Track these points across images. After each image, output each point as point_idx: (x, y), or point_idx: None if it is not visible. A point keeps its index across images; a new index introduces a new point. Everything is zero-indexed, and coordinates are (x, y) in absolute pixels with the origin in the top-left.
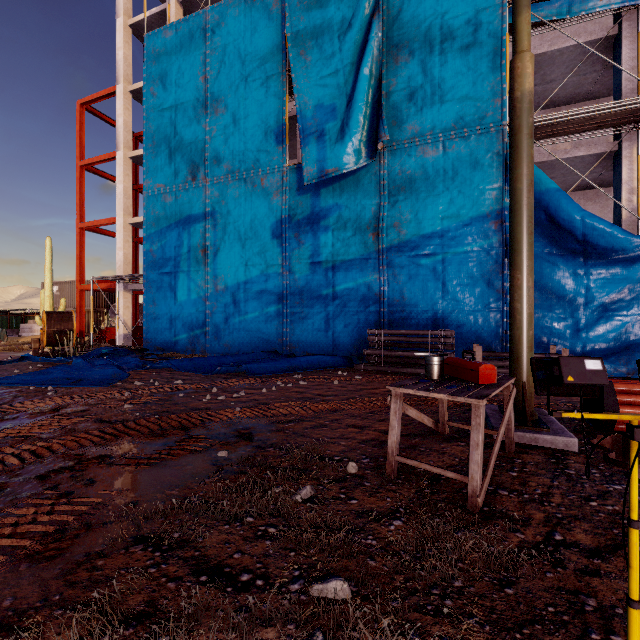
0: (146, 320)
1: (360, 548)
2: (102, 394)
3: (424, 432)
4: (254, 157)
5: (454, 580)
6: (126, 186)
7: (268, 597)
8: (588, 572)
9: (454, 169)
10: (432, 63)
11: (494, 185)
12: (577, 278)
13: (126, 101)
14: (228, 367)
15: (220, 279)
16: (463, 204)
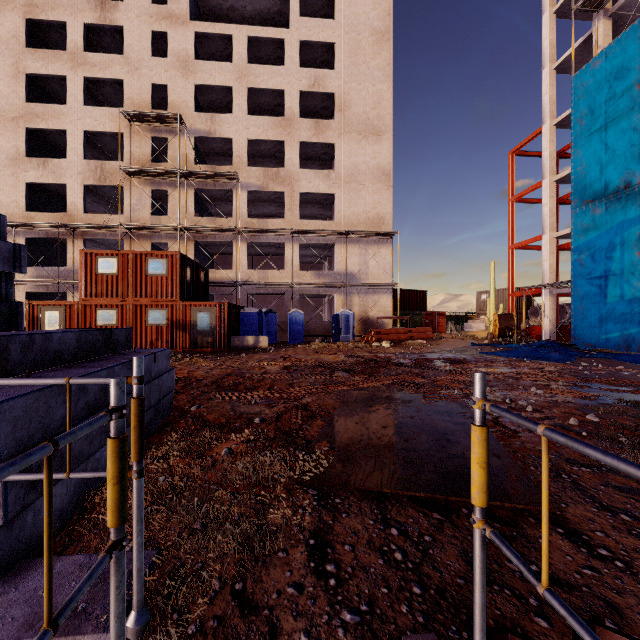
0: (573, 320)
1: None
2: (562, 366)
3: None
4: None
5: None
6: (550, 207)
7: None
8: None
9: None
10: None
11: None
12: None
13: (550, 135)
14: None
15: None
16: None
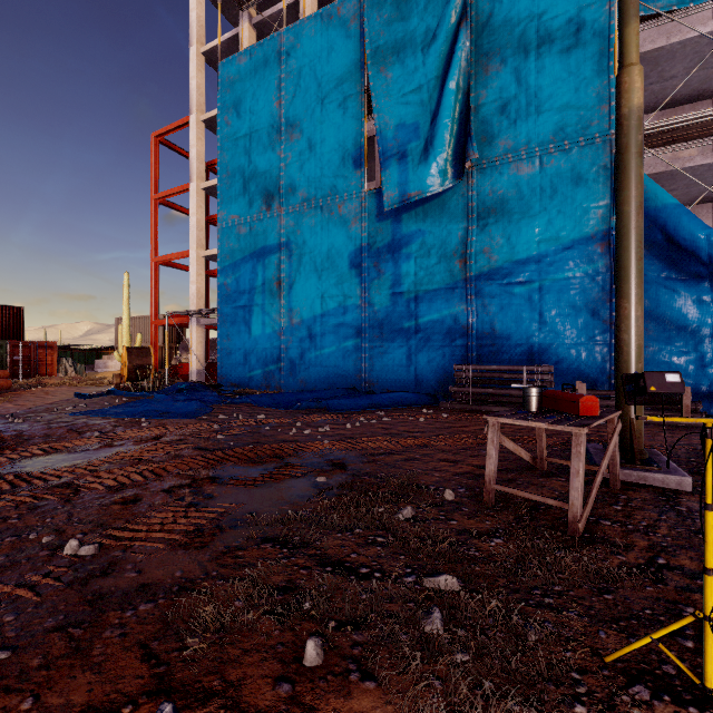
0: (220, 355)
1: (464, 557)
2: (193, 426)
3: (521, 468)
4: (331, 183)
5: (554, 586)
6: (199, 218)
7: (387, 584)
8: (689, 589)
9: (553, 186)
10: (527, 70)
11: (600, 202)
12: (702, 306)
13: (199, 131)
14: (308, 403)
15: (295, 312)
16: (563, 225)
